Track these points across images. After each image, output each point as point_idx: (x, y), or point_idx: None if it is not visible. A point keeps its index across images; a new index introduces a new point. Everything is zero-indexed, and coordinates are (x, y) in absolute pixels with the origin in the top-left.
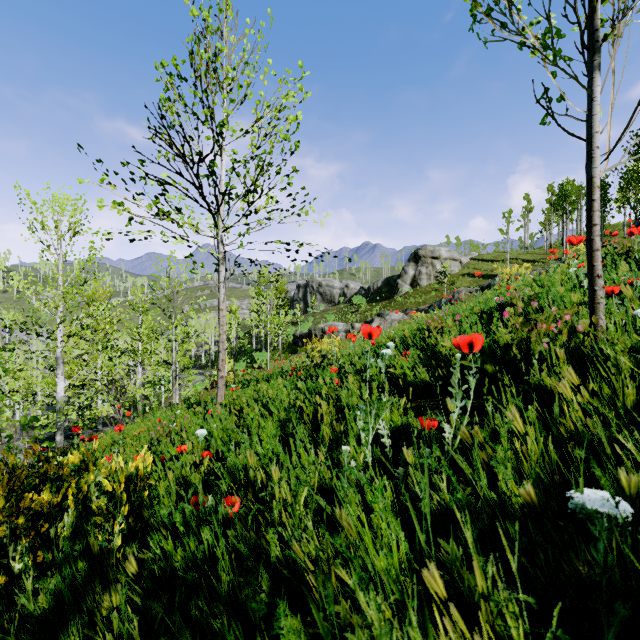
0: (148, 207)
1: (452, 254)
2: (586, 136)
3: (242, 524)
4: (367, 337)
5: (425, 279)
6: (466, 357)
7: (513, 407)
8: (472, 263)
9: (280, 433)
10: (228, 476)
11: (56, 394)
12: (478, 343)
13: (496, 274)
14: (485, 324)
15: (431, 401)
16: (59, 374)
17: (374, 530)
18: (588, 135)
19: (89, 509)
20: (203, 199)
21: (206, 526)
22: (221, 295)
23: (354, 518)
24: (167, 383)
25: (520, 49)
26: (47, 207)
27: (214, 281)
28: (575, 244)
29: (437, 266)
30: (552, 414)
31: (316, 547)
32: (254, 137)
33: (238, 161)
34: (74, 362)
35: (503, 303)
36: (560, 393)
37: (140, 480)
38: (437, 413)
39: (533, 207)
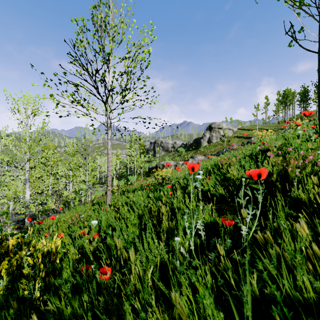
0: (67, 97)
1: (228, 126)
2: (318, 50)
3: (108, 295)
4: (191, 169)
5: (215, 139)
6: (246, 180)
7: (303, 220)
8: (239, 131)
9: (139, 222)
10: (106, 252)
11: (25, 198)
12: (265, 173)
13: (251, 136)
14: (254, 161)
15: (225, 206)
16: (27, 187)
17: (199, 306)
18: (319, 49)
19: (22, 272)
20: (99, 94)
21: (85, 295)
22: (109, 146)
23: (186, 309)
24: (85, 191)
25: (278, 0)
26: (20, 101)
27: (105, 138)
28: (307, 115)
29: (221, 132)
30: (318, 221)
31: (158, 319)
32: (126, 60)
33: (118, 74)
34: (37, 181)
35: (263, 150)
36: (311, 204)
37: (52, 255)
38: (235, 217)
39: (269, 102)
